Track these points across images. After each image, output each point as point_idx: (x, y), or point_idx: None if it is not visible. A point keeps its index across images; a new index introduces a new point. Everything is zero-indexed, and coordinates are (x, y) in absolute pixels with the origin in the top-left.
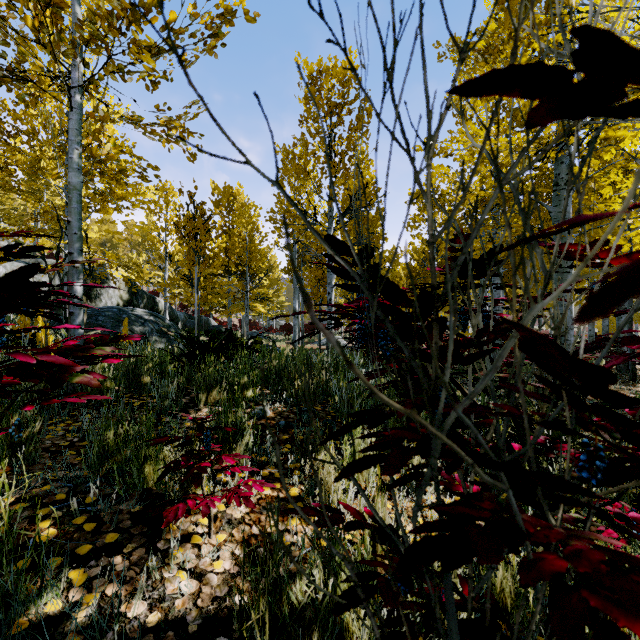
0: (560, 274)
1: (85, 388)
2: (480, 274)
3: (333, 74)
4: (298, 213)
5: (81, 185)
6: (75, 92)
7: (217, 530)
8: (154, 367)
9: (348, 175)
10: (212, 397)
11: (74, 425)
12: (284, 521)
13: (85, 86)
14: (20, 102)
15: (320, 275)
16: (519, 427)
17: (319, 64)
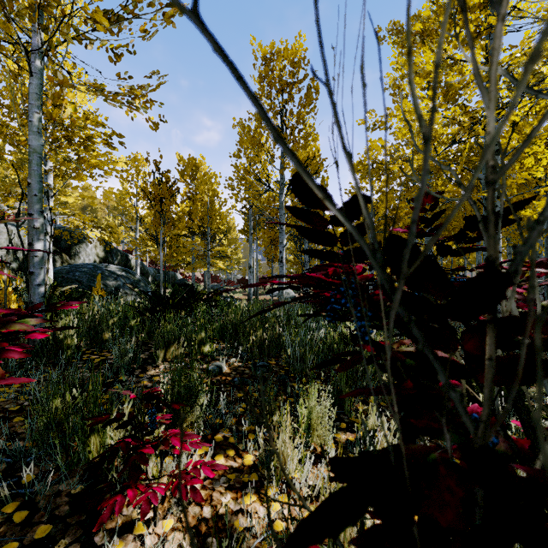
0: None
1: (45, 346)
2: (481, 236)
3: (284, 56)
4: (248, 99)
5: (41, 148)
6: (35, 57)
7: (164, 514)
8: (117, 322)
9: (298, 146)
10: (170, 353)
11: (29, 386)
12: (237, 498)
13: (44, 51)
14: (1, 79)
15: (272, 236)
16: (527, 427)
17: (272, 47)
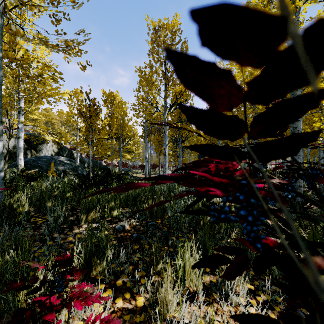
0: None
1: (3, 213)
2: None
3: (167, 27)
4: None
5: (1, 78)
6: None
7: None
8: (58, 194)
9: (175, 83)
10: (90, 216)
11: None
12: None
13: (2, 11)
14: None
15: (159, 139)
16: None
17: (159, 22)
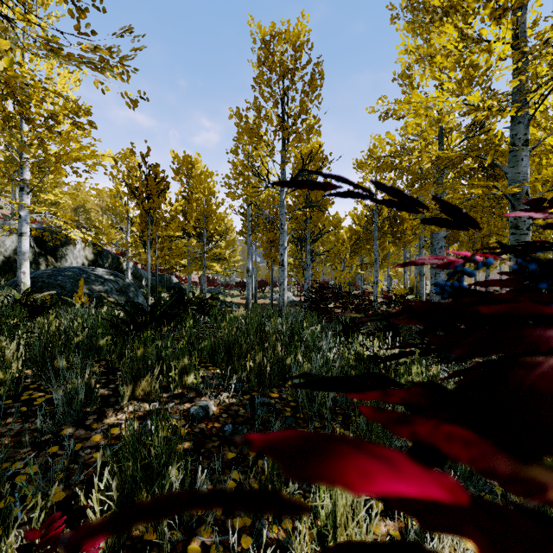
0: (517, 236)
1: None
2: None
3: (286, 38)
4: None
5: None
6: None
7: None
8: (82, 341)
9: (300, 138)
10: (141, 388)
11: None
12: None
13: None
14: None
15: (272, 237)
16: None
17: (272, 27)
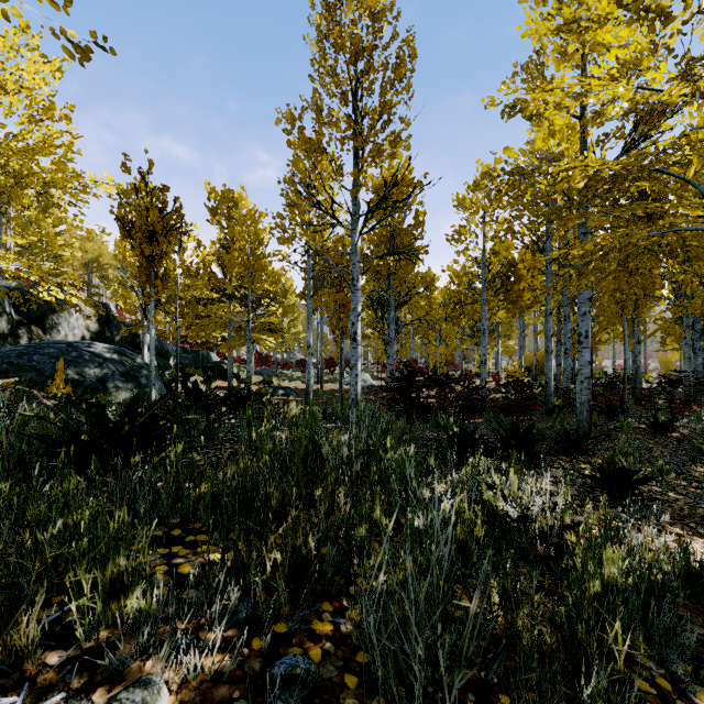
0: None
1: None
2: None
3: None
4: None
5: None
6: None
7: None
8: None
9: (381, 149)
10: None
11: None
12: None
13: None
14: None
15: (341, 299)
16: None
17: None
